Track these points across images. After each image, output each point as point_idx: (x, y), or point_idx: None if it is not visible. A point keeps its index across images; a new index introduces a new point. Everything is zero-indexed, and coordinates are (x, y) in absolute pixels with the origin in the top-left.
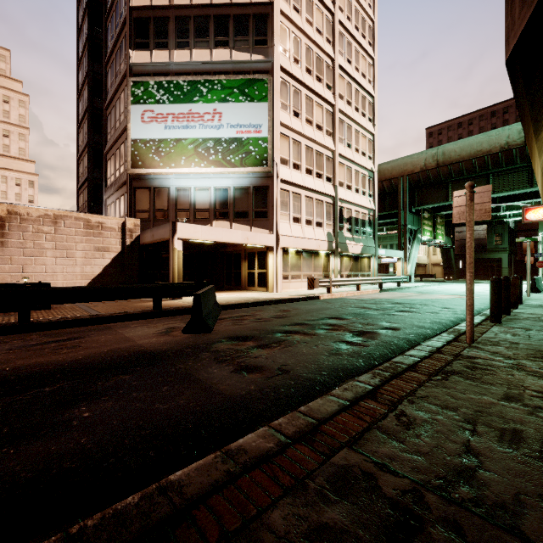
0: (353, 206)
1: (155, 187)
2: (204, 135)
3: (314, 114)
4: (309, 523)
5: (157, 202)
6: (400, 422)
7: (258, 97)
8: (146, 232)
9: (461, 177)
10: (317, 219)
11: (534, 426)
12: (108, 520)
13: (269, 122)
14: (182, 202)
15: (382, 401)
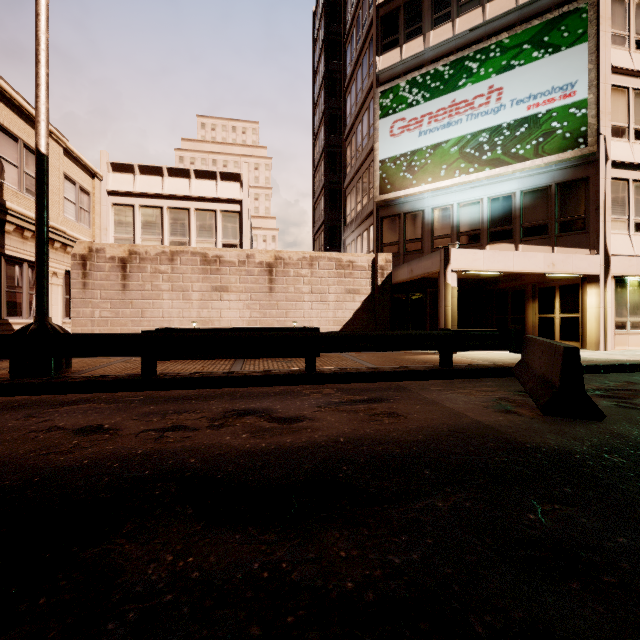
0: None
1: (406, 213)
2: (474, 128)
3: None
4: None
5: (408, 231)
6: None
7: (568, 40)
8: (400, 267)
9: None
10: None
11: None
12: None
13: (590, 73)
14: (441, 226)
15: None
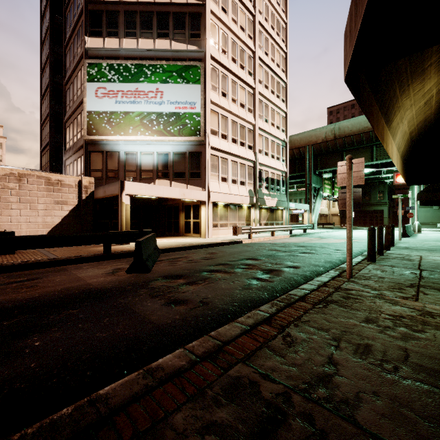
0: (269, 169)
1: (107, 151)
2: (149, 109)
3: (238, 95)
4: (203, 422)
5: (109, 163)
6: (285, 342)
7: (193, 80)
8: (99, 188)
9: (352, 147)
10: (241, 179)
11: (381, 341)
12: (44, 428)
13: (202, 100)
14: (130, 164)
15: (274, 326)
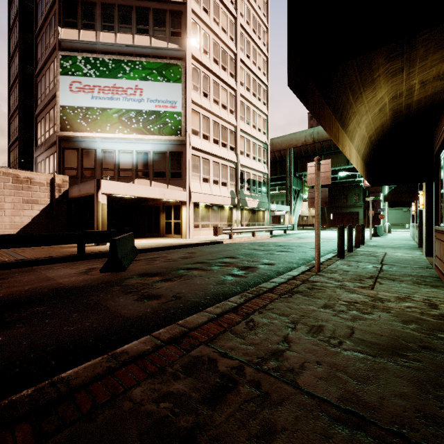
0: (251, 170)
1: (83, 149)
2: (127, 106)
3: (220, 96)
4: (160, 393)
5: (84, 161)
6: (247, 326)
7: (173, 78)
8: (73, 187)
9: (330, 151)
10: (223, 180)
11: (333, 322)
12: (2, 407)
13: (182, 100)
14: (108, 162)
15: (240, 313)
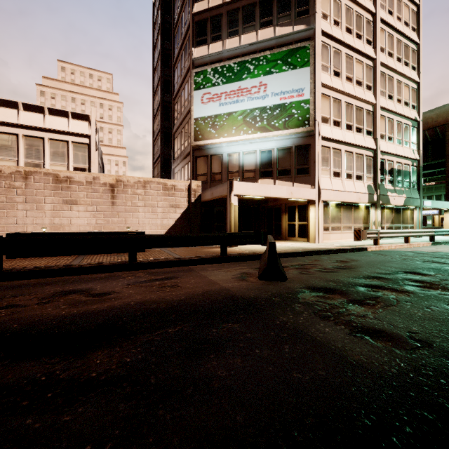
0: (394, 158)
1: (211, 155)
2: (251, 106)
3: (354, 71)
4: None
5: (213, 167)
6: None
7: (300, 63)
8: (206, 191)
9: None
10: (357, 172)
11: None
12: None
13: (311, 85)
14: (233, 165)
15: None
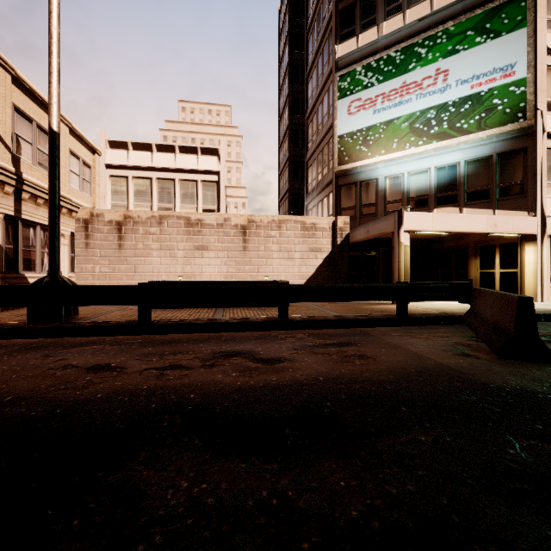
0: None
1: (361, 181)
2: (423, 105)
3: None
4: None
5: (363, 197)
6: None
7: (508, 26)
8: (357, 228)
9: None
10: None
11: None
12: None
13: (529, 55)
14: (393, 192)
15: None
